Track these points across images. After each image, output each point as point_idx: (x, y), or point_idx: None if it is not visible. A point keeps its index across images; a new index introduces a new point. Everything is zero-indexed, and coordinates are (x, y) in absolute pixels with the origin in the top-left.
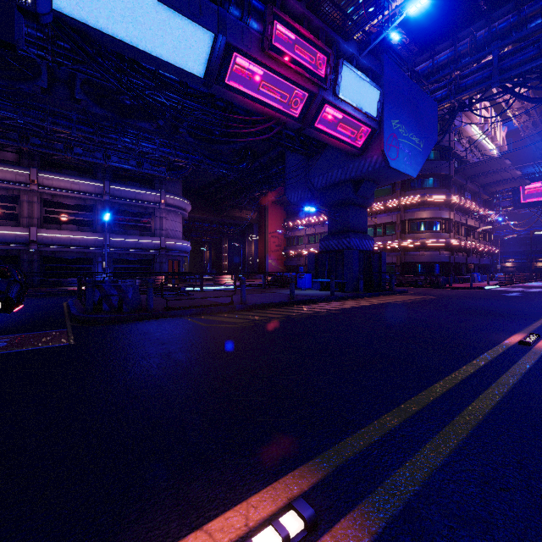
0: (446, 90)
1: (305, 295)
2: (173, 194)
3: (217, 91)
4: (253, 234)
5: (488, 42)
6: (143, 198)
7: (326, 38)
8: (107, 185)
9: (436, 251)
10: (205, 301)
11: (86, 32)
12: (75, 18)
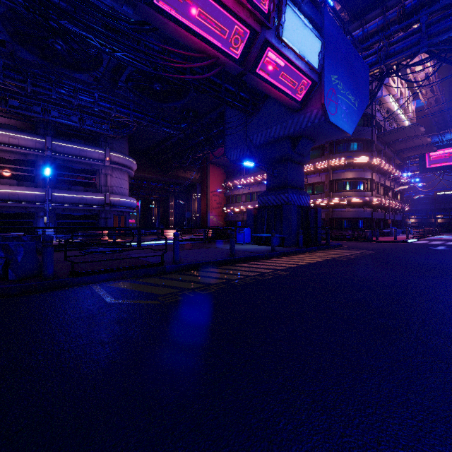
0: (376, 56)
1: (245, 250)
2: (118, 152)
3: (144, 14)
4: (196, 192)
5: (416, 9)
6: (87, 155)
7: None
8: (48, 140)
9: (360, 208)
10: (133, 260)
11: None
12: None
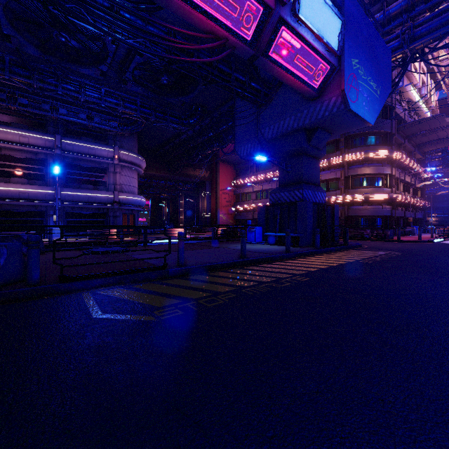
0: (399, 40)
1: (257, 251)
2: (126, 150)
3: None
4: (206, 190)
5: None
6: (96, 153)
7: None
8: (58, 138)
9: (379, 205)
10: (134, 262)
11: None
12: None
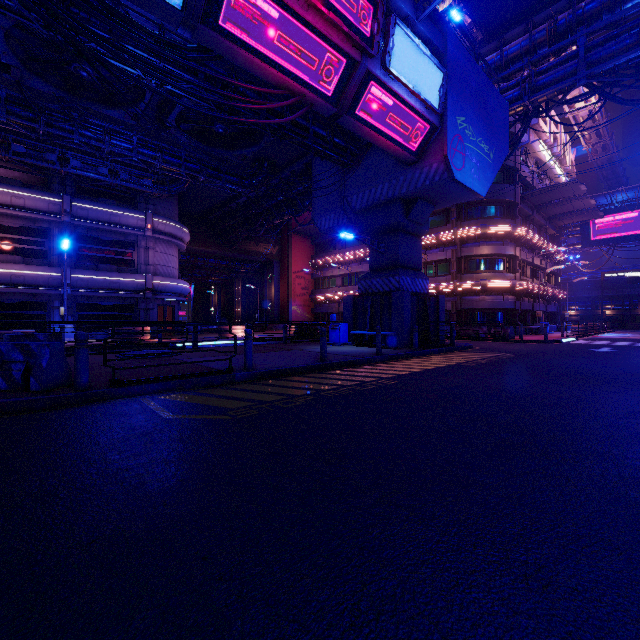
0: (518, 89)
1: (341, 353)
2: (163, 217)
3: (206, 38)
4: (273, 273)
5: (572, 28)
6: (121, 221)
7: None
8: (66, 200)
9: (499, 295)
10: (190, 367)
11: None
12: None
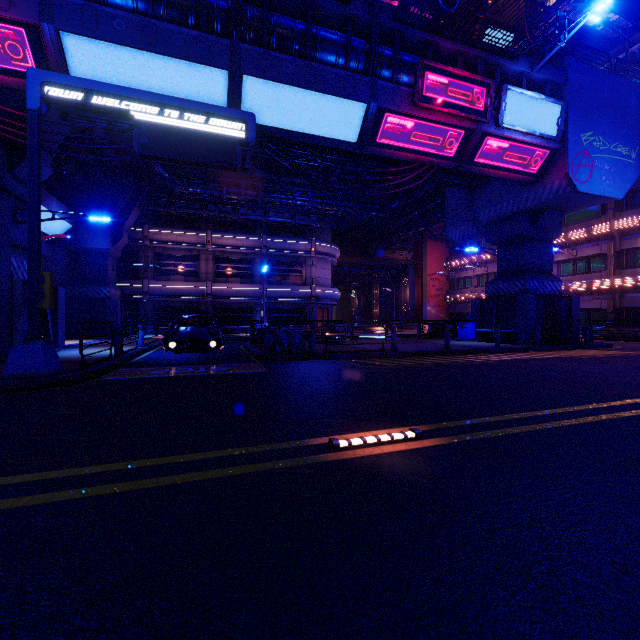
0: None
1: (464, 345)
2: (322, 241)
3: (368, 151)
4: (408, 277)
5: None
6: (295, 248)
7: (487, 65)
8: (264, 238)
9: None
10: (357, 348)
11: (267, 131)
12: (261, 123)
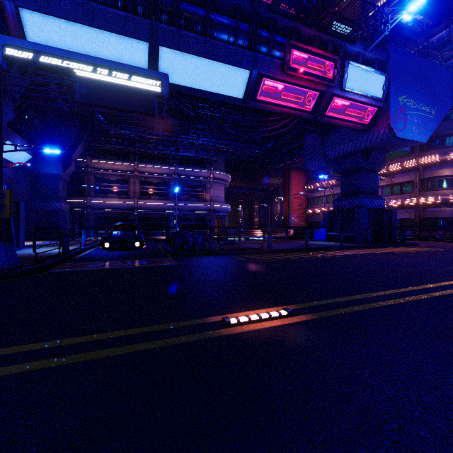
0: None
1: (318, 244)
2: (218, 170)
3: (251, 105)
4: (279, 196)
5: None
6: (199, 175)
7: (334, 46)
8: (176, 168)
9: None
10: (243, 247)
11: (178, 88)
12: (173, 82)
